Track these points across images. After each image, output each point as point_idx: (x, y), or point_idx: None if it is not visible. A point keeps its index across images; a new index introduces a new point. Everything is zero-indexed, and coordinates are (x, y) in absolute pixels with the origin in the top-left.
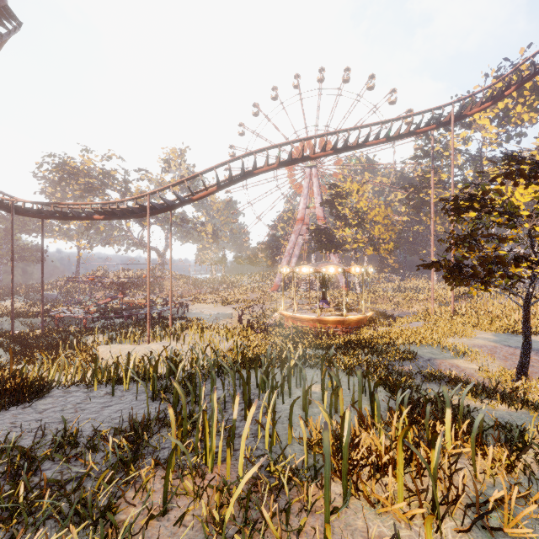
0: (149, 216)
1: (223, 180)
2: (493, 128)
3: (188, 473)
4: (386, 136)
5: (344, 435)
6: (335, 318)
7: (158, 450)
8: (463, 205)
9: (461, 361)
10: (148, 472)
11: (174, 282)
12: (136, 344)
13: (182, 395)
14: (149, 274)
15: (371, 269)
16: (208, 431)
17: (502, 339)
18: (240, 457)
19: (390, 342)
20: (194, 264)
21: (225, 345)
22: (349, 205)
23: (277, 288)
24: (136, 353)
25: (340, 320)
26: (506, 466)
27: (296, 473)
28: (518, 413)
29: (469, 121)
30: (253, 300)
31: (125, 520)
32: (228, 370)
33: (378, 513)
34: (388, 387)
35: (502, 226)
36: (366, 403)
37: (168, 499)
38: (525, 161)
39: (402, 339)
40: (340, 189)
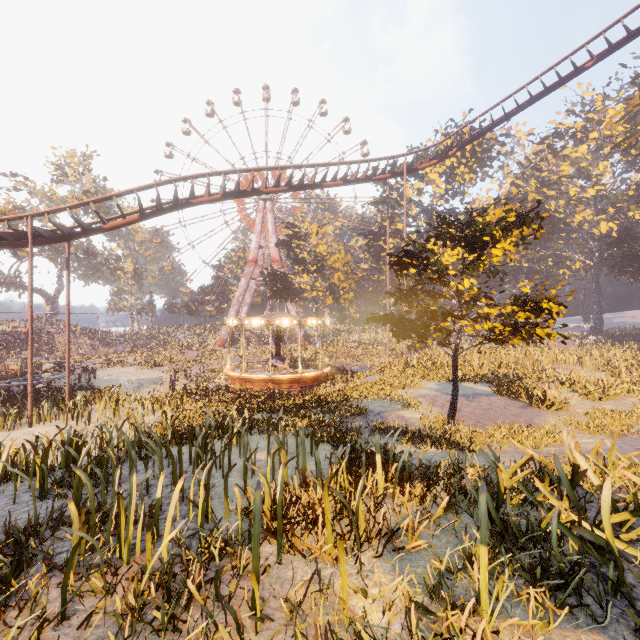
0: (31, 247)
1: (149, 207)
2: (442, 183)
3: (96, 571)
4: (343, 178)
5: (278, 494)
6: (290, 377)
7: (53, 557)
8: (406, 261)
9: (406, 412)
10: (38, 584)
11: (73, 338)
12: (7, 429)
13: (88, 482)
14: (31, 328)
15: (329, 320)
16: (124, 519)
17: (443, 388)
18: (164, 539)
19: (344, 398)
20: (105, 313)
21: (151, 419)
22: (308, 248)
23: (223, 343)
24: (11, 440)
25: (296, 378)
26: (420, 498)
27: (230, 543)
28: (443, 453)
29: (422, 173)
30: (192, 359)
31: (7, 638)
32: (153, 446)
33: (308, 561)
34: (336, 445)
35: (436, 283)
36: (313, 464)
37: (69, 606)
38: (454, 224)
39: (357, 395)
40: (298, 229)
